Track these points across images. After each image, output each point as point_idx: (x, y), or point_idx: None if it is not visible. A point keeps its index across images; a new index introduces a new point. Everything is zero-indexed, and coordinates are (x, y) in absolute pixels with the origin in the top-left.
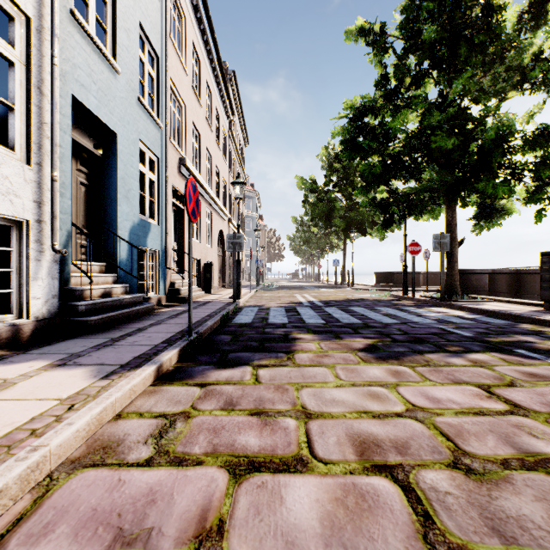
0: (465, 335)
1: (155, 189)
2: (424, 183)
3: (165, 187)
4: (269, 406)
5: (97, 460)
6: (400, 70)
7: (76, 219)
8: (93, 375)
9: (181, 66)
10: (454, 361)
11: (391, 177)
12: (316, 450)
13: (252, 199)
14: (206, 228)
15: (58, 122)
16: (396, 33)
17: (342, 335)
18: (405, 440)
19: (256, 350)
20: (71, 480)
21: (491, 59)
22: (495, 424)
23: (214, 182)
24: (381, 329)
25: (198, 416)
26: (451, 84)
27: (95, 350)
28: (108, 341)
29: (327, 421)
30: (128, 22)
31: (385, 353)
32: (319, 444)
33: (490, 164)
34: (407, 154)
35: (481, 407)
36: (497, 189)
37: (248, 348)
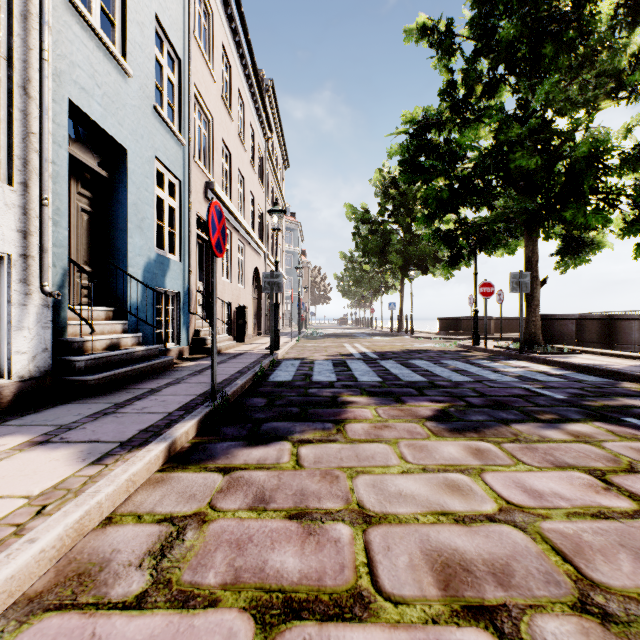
0: (556, 398)
1: (175, 218)
2: (499, 211)
3: (188, 216)
4: (313, 504)
5: (66, 597)
6: (470, 76)
7: (77, 254)
8: (81, 457)
9: (208, 71)
10: (549, 434)
11: (460, 204)
12: (381, 579)
13: (293, 232)
14: (239, 265)
15: (50, 132)
16: (465, 32)
17: (404, 398)
18: (504, 561)
19: (297, 418)
20: (22, 636)
21: (580, 63)
22: (625, 533)
23: (248, 211)
24: (452, 389)
25: (216, 520)
26: (532, 92)
27: (92, 420)
28: (110, 407)
29: (394, 528)
30: (142, 15)
31: (460, 423)
32: (384, 568)
33: (580, 188)
34: (480, 176)
35: (600, 506)
36: (589, 218)
37: (287, 416)
